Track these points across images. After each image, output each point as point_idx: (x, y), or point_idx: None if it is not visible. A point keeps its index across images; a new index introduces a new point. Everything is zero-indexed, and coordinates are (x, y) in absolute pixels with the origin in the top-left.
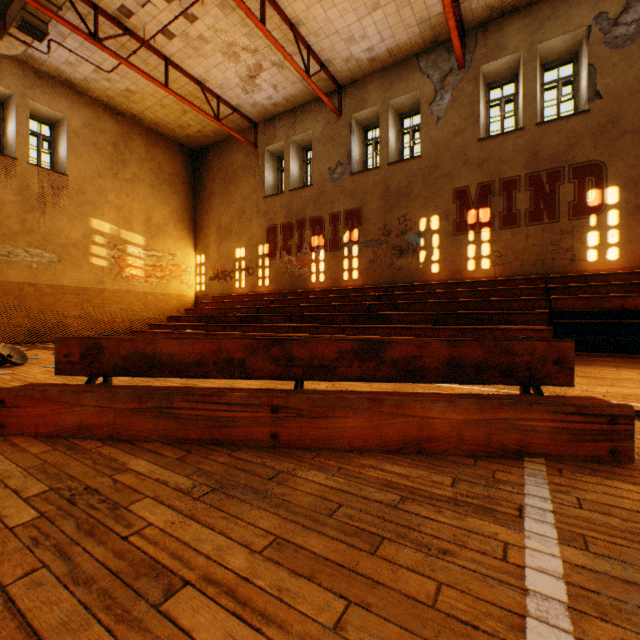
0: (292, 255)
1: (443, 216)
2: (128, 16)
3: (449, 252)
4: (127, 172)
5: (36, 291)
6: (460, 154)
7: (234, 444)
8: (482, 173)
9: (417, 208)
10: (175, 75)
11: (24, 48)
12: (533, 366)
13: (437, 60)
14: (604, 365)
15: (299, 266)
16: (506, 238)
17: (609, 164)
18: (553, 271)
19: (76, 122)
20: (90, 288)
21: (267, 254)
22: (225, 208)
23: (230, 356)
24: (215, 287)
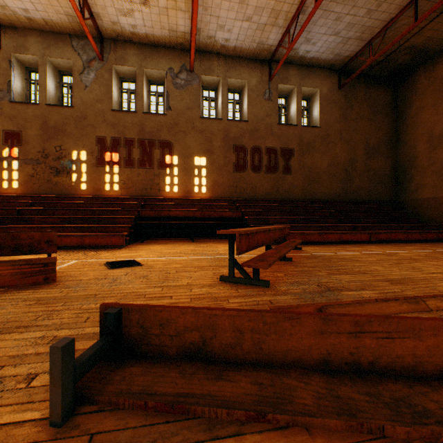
0: None
1: (90, 152)
2: None
3: (94, 177)
4: None
5: None
6: (101, 115)
7: None
8: (115, 131)
9: (71, 143)
10: None
11: None
12: (34, 245)
13: (85, 46)
14: (156, 243)
15: None
16: (128, 173)
17: (175, 144)
18: (151, 195)
19: None
20: None
21: None
22: None
23: None
24: None
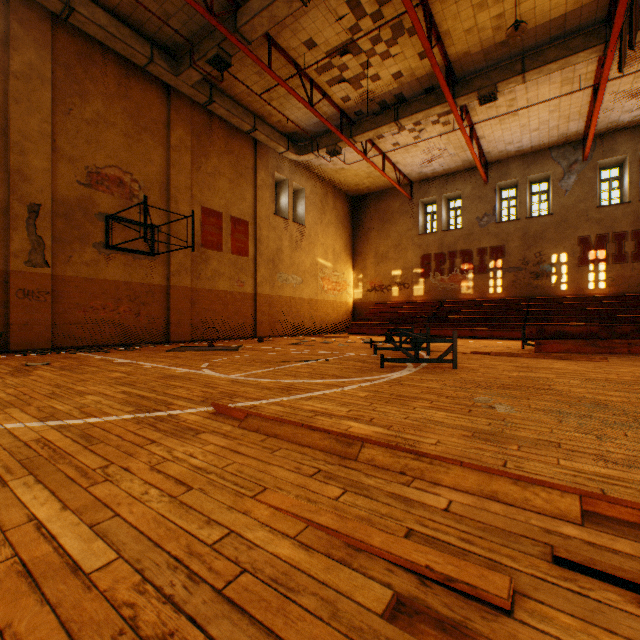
0: (444, 275)
1: (570, 254)
2: (379, 138)
3: (574, 277)
4: (326, 219)
5: (294, 302)
6: (583, 215)
7: (615, 353)
8: (599, 228)
9: (549, 248)
10: (380, 161)
11: (313, 158)
12: None
13: (565, 153)
14: None
15: (450, 283)
16: (617, 269)
17: None
18: None
19: (307, 190)
20: (312, 299)
21: (421, 274)
22: (382, 240)
23: (591, 332)
24: (372, 296)
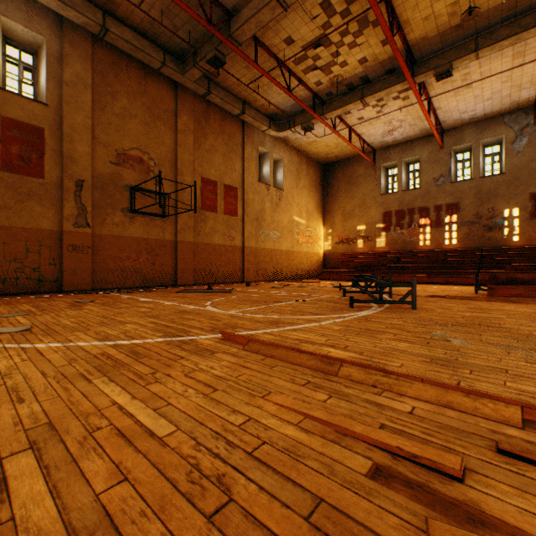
0: (403, 229)
1: (521, 208)
2: (346, 114)
3: (526, 229)
4: (300, 184)
5: (274, 253)
6: (534, 173)
7: None
8: None
9: (502, 203)
10: (347, 133)
11: (290, 133)
12: None
13: (517, 118)
14: None
15: (409, 236)
16: None
17: None
18: None
19: (285, 160)
20: (289, 250)
21: (383, 228)
22: (348, 200)
23: None
24: (340, 248)
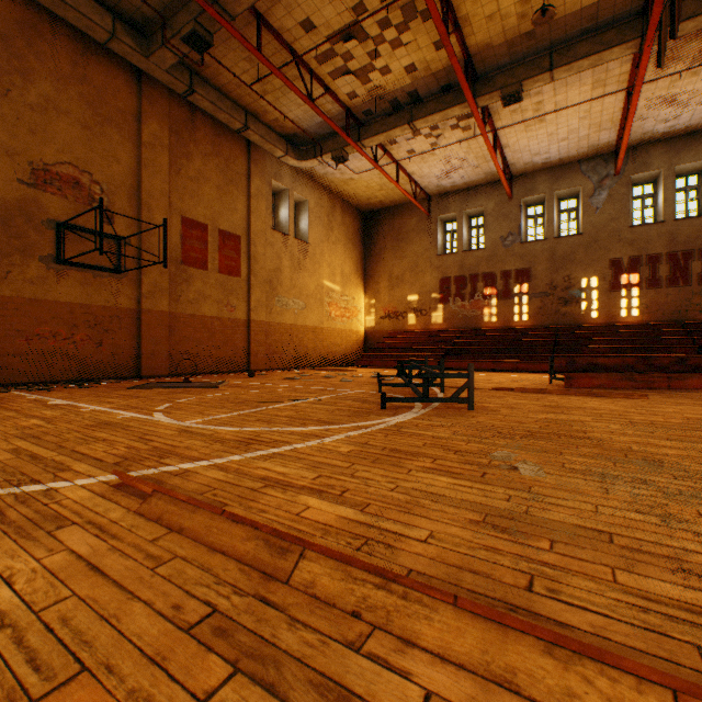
0: (465, 301)
1: (601, 278)
2: (392, 144)
3: (605, 303)
4: (333, 236)
5: (296, 330)
6: (614, 235)
7: (654, 389)
8: (632, 249)
9: (579, 271)
10: (394, 171)
11: (317, 164)
12: None
13: (596, 167)
14: None
15: (472, 310)
16: (651, 295)
17: None
18: (686, 318)
19: (312, 203)
20: (317, 327)
21: (440, 299)
22: (397, 261)
23: (627, 364)
24: (386, 324)
